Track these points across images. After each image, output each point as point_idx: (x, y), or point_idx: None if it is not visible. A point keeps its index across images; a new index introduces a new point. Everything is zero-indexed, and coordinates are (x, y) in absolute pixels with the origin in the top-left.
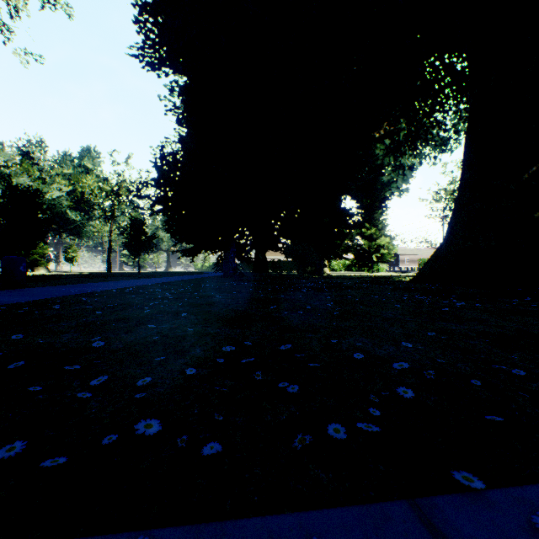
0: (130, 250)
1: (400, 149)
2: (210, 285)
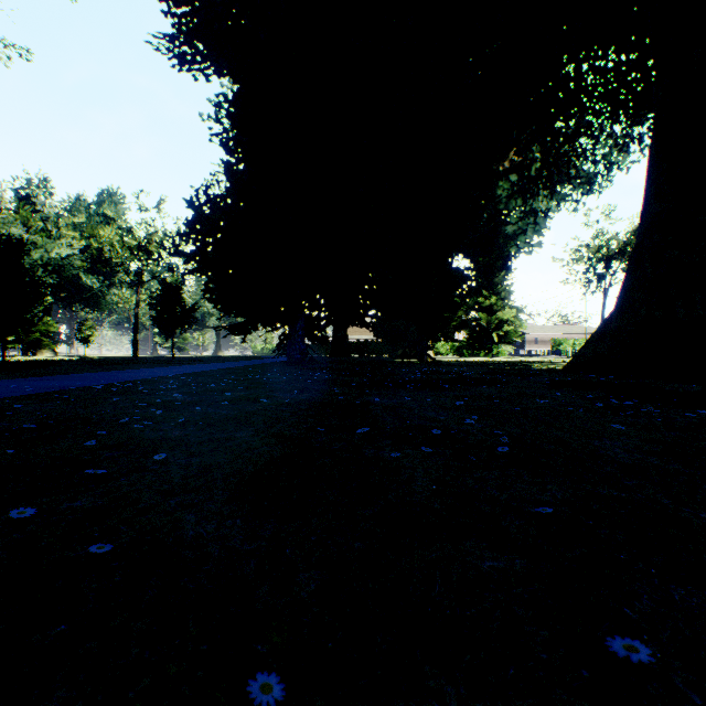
0: (160, 326)
1: (531, 188)
2: (262, 376)
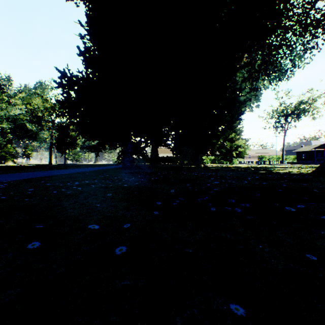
0: (57, 148)
1: (255, 75)
2: (84, 181)
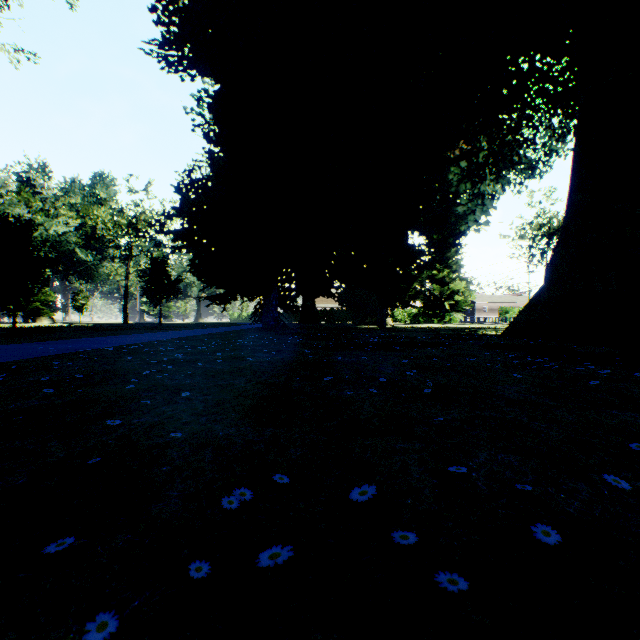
0: (149, 296)
1: (479, 173)
2: (243, 340)
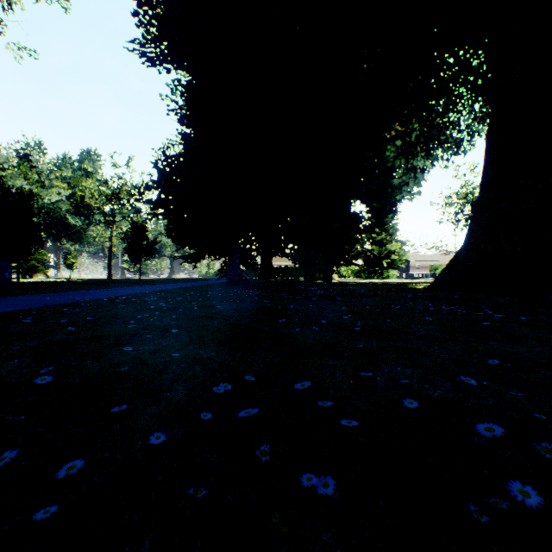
0: (130, 256)
1: (412, 151)
2: (212, 292)
